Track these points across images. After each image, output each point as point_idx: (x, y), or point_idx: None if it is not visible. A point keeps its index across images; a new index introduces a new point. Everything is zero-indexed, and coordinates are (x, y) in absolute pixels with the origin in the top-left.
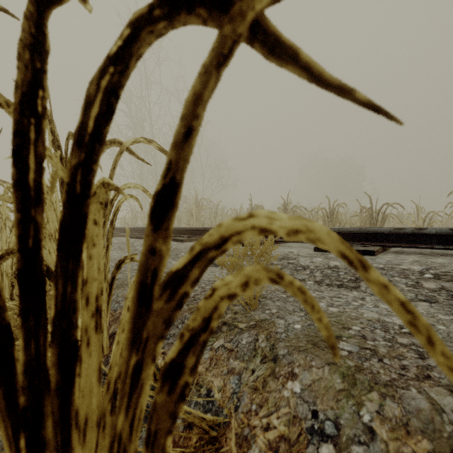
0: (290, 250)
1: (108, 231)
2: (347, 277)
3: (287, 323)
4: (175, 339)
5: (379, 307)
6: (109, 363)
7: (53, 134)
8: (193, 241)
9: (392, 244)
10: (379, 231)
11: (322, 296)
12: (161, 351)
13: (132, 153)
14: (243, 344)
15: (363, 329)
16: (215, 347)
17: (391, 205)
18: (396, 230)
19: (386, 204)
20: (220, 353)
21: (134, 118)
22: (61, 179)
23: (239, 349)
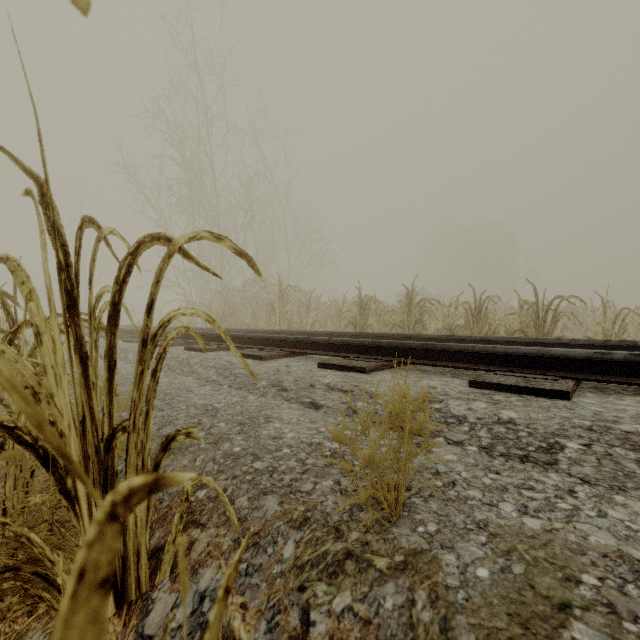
0: (432, 384)
1: (148, 388)
2: (533, 442)
3: (461, 562)
4: (263, 578)
5: (608, 516)
6: (149, 613)
7: (52, 228)
8: (279, 357)
9: (591, 376)
10: (570, 354)
11: (502, 486)
12: (238, 600)
13: (188, 256)
14: (387, 609)
15: (603, 583)
16: (336, 609)
17: (565, 299)
18: (597, 355)
19: (559, 297)
20: (347, 626)
21: (191, 169)
22: (67, 301)
23: (382, 621)
